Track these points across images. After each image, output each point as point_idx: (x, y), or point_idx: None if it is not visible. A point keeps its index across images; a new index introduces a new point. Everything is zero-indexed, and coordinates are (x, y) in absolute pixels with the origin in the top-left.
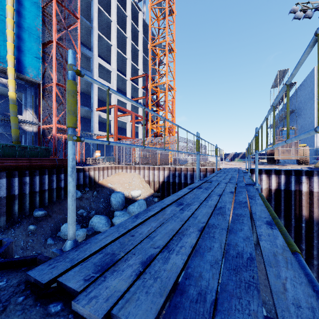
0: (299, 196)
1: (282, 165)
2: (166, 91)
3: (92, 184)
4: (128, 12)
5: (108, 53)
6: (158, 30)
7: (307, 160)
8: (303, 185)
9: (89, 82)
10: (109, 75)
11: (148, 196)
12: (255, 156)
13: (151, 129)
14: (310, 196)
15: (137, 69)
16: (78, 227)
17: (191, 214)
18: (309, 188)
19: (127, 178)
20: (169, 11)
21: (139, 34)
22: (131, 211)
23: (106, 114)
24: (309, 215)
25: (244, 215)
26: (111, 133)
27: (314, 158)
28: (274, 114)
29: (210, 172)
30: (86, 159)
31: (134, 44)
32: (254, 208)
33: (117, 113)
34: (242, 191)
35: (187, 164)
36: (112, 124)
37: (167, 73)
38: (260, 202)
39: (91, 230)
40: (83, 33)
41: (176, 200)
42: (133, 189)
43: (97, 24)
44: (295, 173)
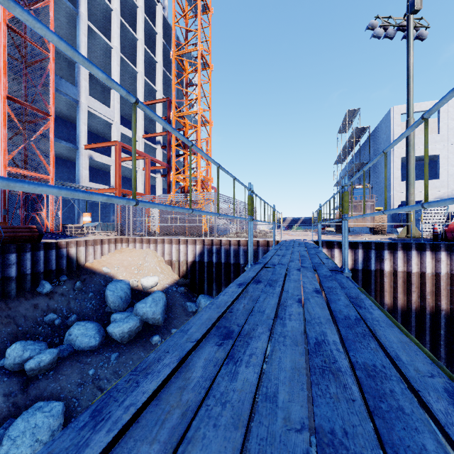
0: (380, 277)
1: (354, 235)
2: (198, 126)
3: (74, 269)
4: (140, 1)
5: (107, 59)
6: (186, 32)
7: (384, 228)
8: (386, 262)
9: (73, 103)
10: (108, 94)
11: (170, 285)
12: (344, 223)
13: (175, 182)
14: (394, 277)
15: (154, 89)
16: (42, 346)
17: (257, 380)
18: (393, 267)
19: (136, 257)
20: (203, 7)
21: (157, 38)
22: (141, 311)
23: (102, 156)
24: (393, 303)
25: (384, 371)
26: (112, 186)
27: (390, 226)
28: (426, 137)
29: (262, 246)
30: (66, 227)
31: (150, 52)
32: (384, 338)
33: (122, 155)
34: (334, 288)
35: (230, 234)
36: (113, 172)
37: (199, 98)
38: (381, 316)
39: (68, 349)
40: (62, 20)
41: (217, 321)
42: (145, 275)
43: (86, 10)
44: (375, 247)
